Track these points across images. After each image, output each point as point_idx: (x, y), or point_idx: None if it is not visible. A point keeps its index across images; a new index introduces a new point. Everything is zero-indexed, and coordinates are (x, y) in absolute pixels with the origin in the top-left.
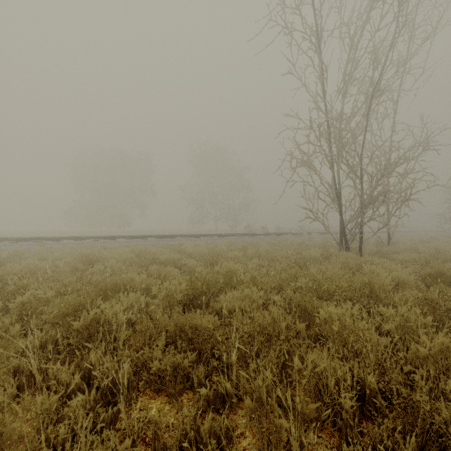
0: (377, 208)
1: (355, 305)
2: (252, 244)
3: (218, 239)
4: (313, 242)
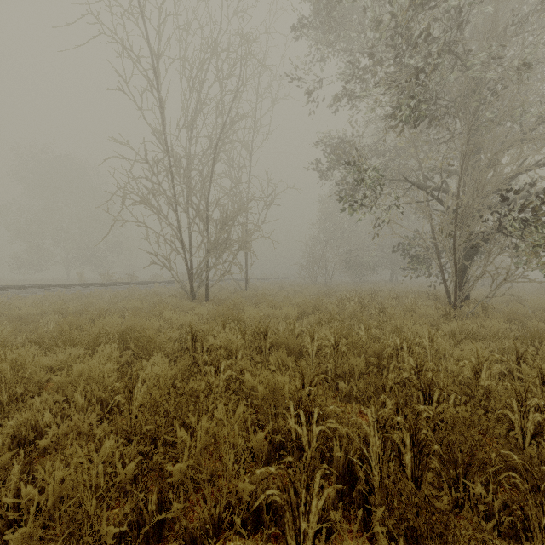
0: (220, 255)
1: (79, 351)
2: (86, 296)
3: (43, 291)
4: (174, 291)
